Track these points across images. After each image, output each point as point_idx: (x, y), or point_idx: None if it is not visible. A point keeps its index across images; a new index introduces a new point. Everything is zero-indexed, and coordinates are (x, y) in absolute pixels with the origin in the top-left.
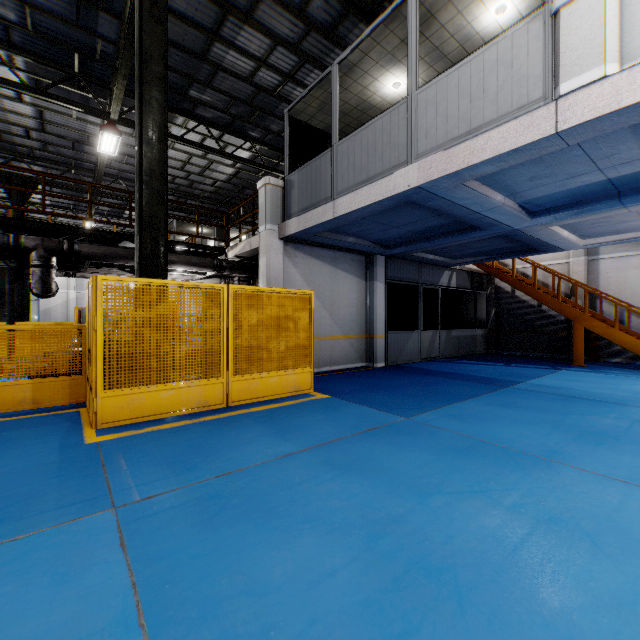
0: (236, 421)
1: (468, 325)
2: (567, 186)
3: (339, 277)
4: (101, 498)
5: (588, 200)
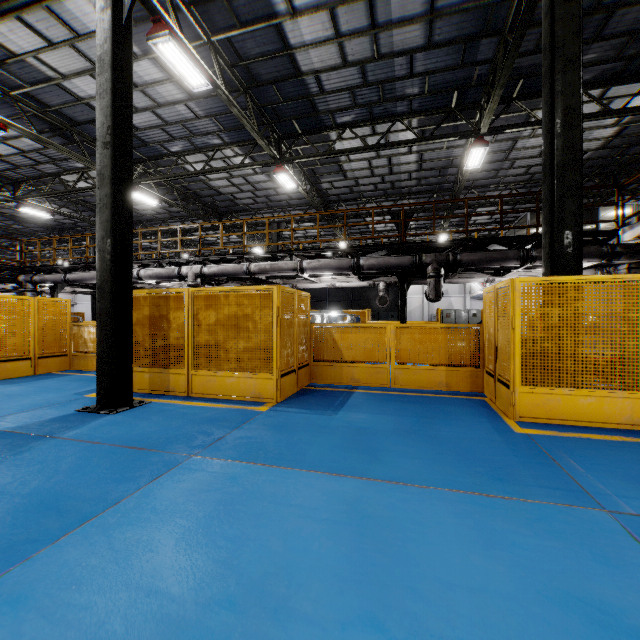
0: None
1: None
2: None
3: None
4: (579, 493)
5: None
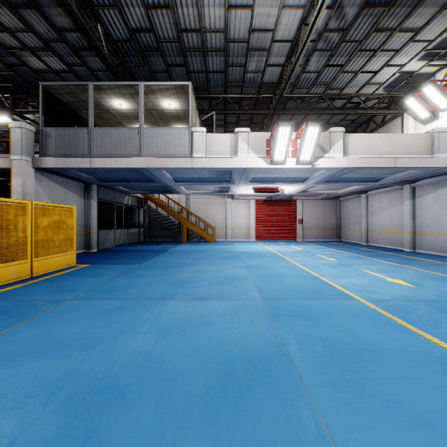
0: (57, 279)
1: (134, 226)
2: (189, 176)
3: (69, 196)
4: (54, 301)
5: (193, 181)
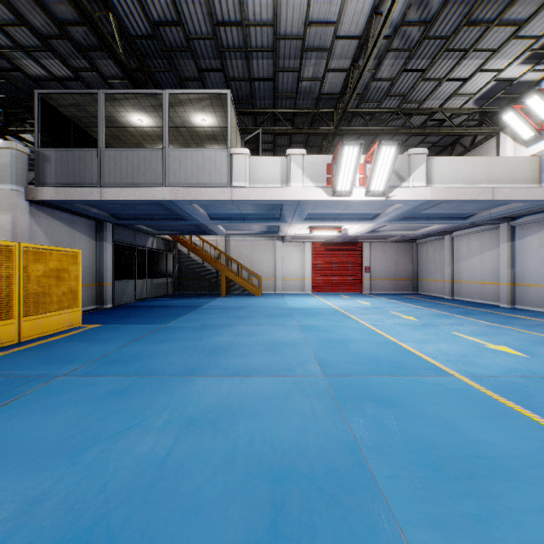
0: (53, 345)
1: (160, 275)
2: (228, 212)
3: (76, 237)
4: (41, 378)
5: (234, 218)
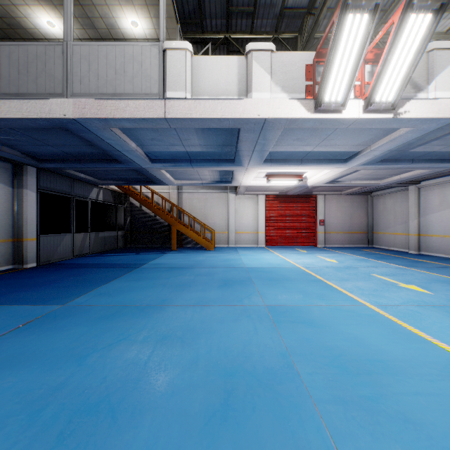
0: None
1: (112, 228)
2: (170, 149)
3: None
4: None
5: (179, 160)
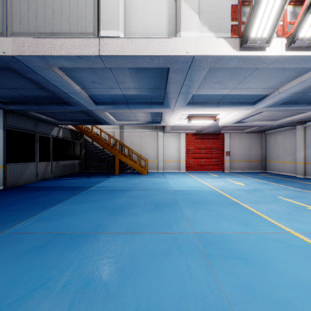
0: None
1: (71, 158)
2: (109, 92)
3: None
4: None
5: (118, 102)
